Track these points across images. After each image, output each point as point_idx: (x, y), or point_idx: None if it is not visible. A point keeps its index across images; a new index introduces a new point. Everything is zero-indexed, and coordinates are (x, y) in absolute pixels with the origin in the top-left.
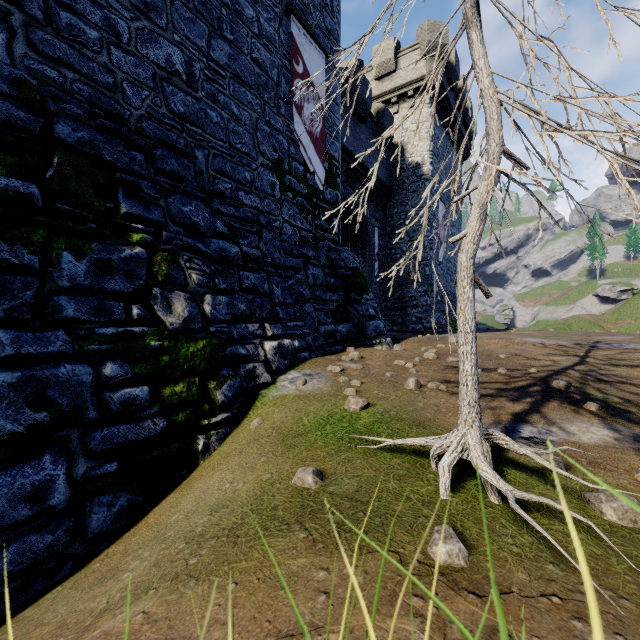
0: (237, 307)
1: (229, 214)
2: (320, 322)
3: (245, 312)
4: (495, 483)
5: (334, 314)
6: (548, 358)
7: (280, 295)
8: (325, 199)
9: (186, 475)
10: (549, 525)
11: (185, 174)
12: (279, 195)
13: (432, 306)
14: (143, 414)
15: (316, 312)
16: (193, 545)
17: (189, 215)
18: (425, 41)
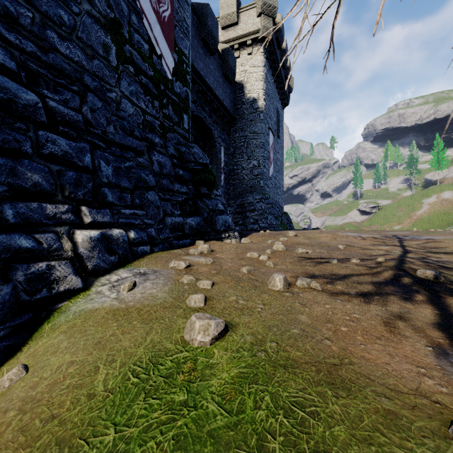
0: (23, 176)
1: (25, 50)
2: (166, 213)
3: (40, 185)
4: None
5: (183, 206)
6: (377, 248)
7: (111, 175)
8: (174, 91)
9: None
10: None
11: None
12: (116, 63)
13: (266, 210)
14: None
15: (162, 202)
16: None
17: None
18: (260, 1)
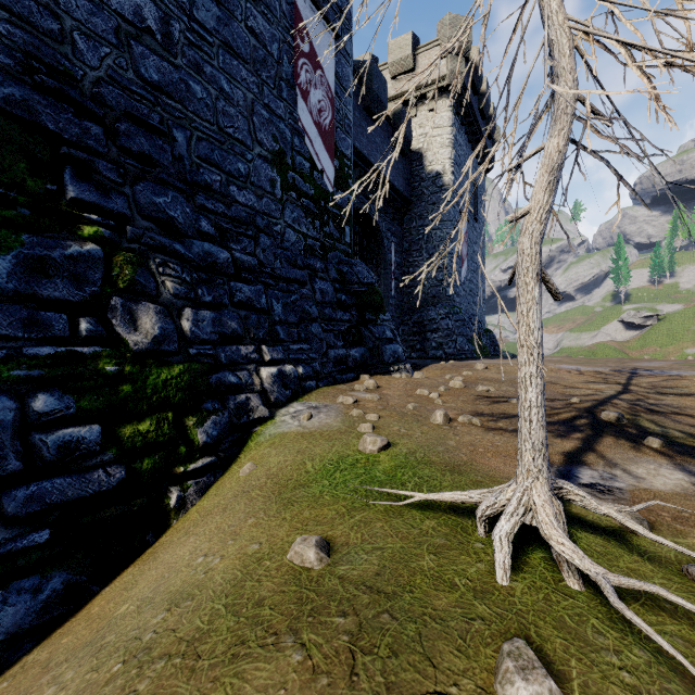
0: (226, 325)
1: (217, 212)
2: (329, 345)
3: (236, 331)
4: (578, 562)
5: (346, 336)
6: (588, 386)
7: (281, 312)
8: (335, 203)
9: (152, 540)
10: (659, 624)
11: (159, 157)
12: (280, 194)
13: (454, 330)
14: (91, 462)
15: (324, 333)
16: (131, 669)
17: (164, 208)
18: (446, 37)
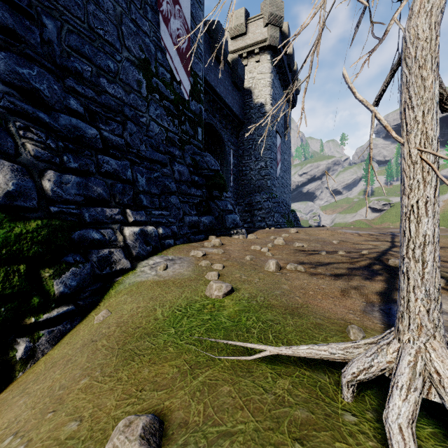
0: (92, 189)
1: (87, 96)
2: (185, 213)
3: (102, 195)
4: None
5: (198, 207)
6: (368, 243)
7: (145, 184)
8: (190, 109)
9: None
10: None
11: (25, 35)
12: (146, 93)
13: (272, 209)
14: None
15: (181, 204)
16: None
17: (27, 79)
18: (267, 12)
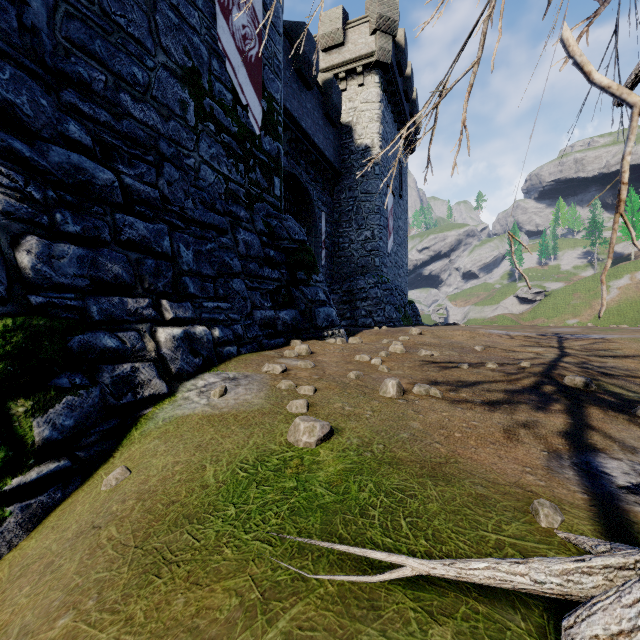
0: (104, 268)
1: (99, 120)
2: (255, 305)
3: (121, 277)
4: None
5: (274, 297)
6: (526, 350)
7: (192, 261)
8: (263, 149)
9: None
10: None
11: None
12: (194, 121)
13: (382, 299)
14: None
15: (249, 292)
16: None
17: None
18: (375, 13)
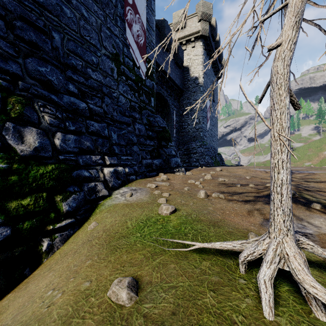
0: (83, 143)
1: (80, 81)
2: (143, 157)
3: (90, 147)
4: None
5: (151, 153)
6: None
7: (116, 139)
8: (146, 85)
9: (28, 273)
10: None
11: (42, 45)
12: (116, 77)
13: (204, 153)
14: None
15: (140, 151)
16: None
17: (44, 74)
18: (200, 11)
